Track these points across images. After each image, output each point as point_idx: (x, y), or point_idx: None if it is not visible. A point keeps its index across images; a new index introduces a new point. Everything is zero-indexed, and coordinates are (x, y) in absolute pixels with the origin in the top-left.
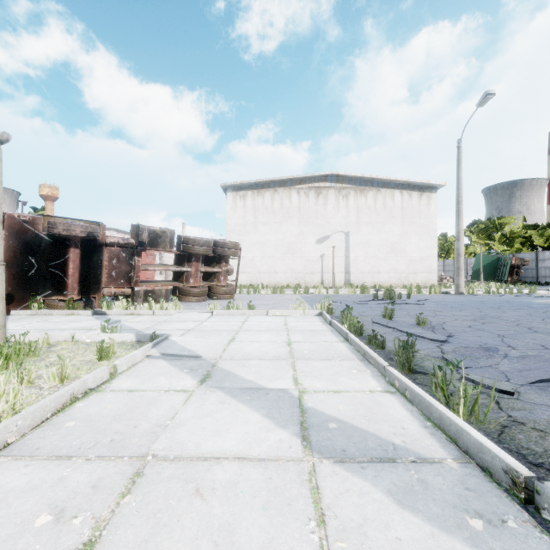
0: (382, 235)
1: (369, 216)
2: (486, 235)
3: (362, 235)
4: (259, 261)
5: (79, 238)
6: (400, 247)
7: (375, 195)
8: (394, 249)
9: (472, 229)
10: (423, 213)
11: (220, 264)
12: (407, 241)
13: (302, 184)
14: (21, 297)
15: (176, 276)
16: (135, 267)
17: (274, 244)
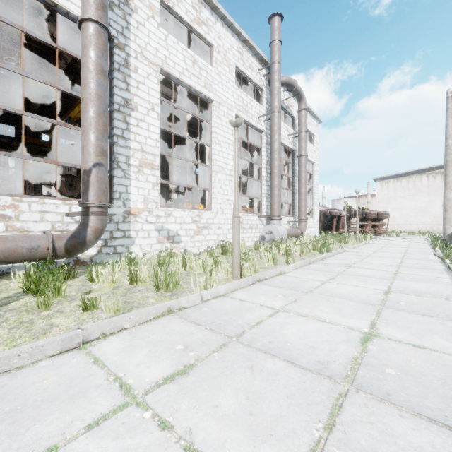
0: None
1: None
2: None
3: None
4: (398, 218)
5: (336, 215)
6: None
7: None
8: None
9: None
10: None
11: (379, 221)
12: None
13: (430, 171)
14: (322, 231)
15: (360, 226)
16: (349, 223)
17: (409, 208)
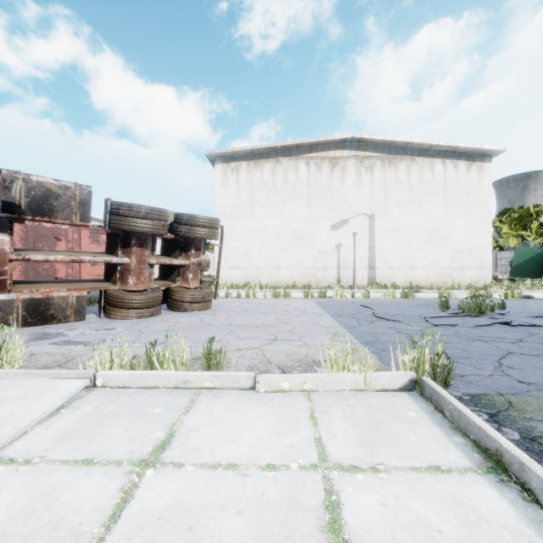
0: (418, 219)
1: (401, 193)
2: (521, 225)
3: (391, 218)
4: (257, 253)
5: None
6: (442, 235)
7: (408, 166)
8: (434, 237)
9: (502, 218)
10: (472, 189)
11: (187, 252)
12: (452, 227)
13: (313, 152)
14: None
15: (108, 272)
16: None
17: (276, 231)
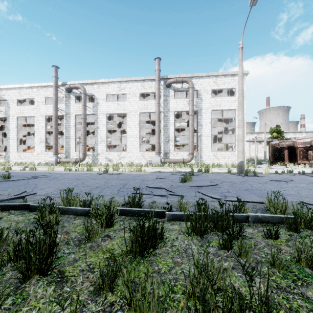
0: None
1: None
2: None
3: None
4: None
5: (287, 147)
6: None
7: None
8: None
9: None
10: None
11: None
12: None
13: None
14: (274, 162)
15: None
16: (308, 154)
17: None
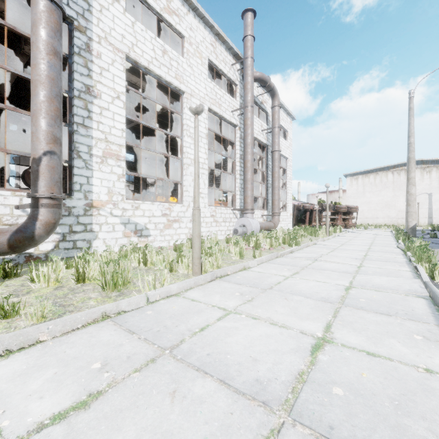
0: None
1: None
2: None
3: None
4: (366, 212)
5: (309, 209)
6: None
7: None
8: None
9: None
10: None
11: (349, 215)
12: None
13: (395, 168)
14: (296, 225)
15: (331, 219)
16: (321, 217)
17: (376, 202)
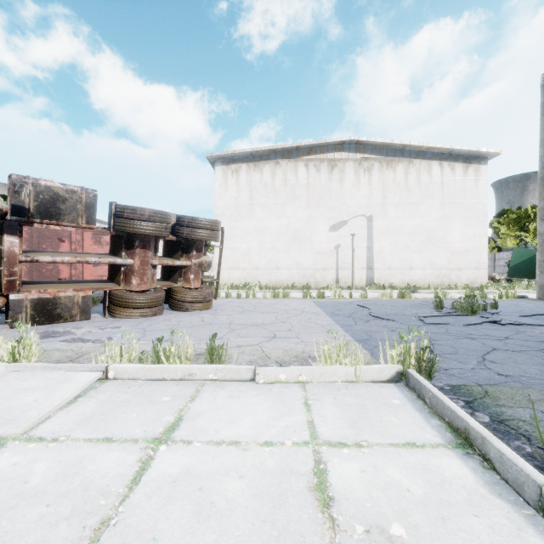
0: (416, 220)
1: (399, 195)
2: (519, 225)
3: (389, 219)
4: (257, 254)
5: None
6: (440, 236)
7: (406, 168)
8: (432, 238)
9: (501, 219)
10: (469, 191)
11: (188, 253)
12: (449, 228)
13: (312, 154)
14: None
15: (112, 272)
16: (4, 256)
17: (275, 232)
